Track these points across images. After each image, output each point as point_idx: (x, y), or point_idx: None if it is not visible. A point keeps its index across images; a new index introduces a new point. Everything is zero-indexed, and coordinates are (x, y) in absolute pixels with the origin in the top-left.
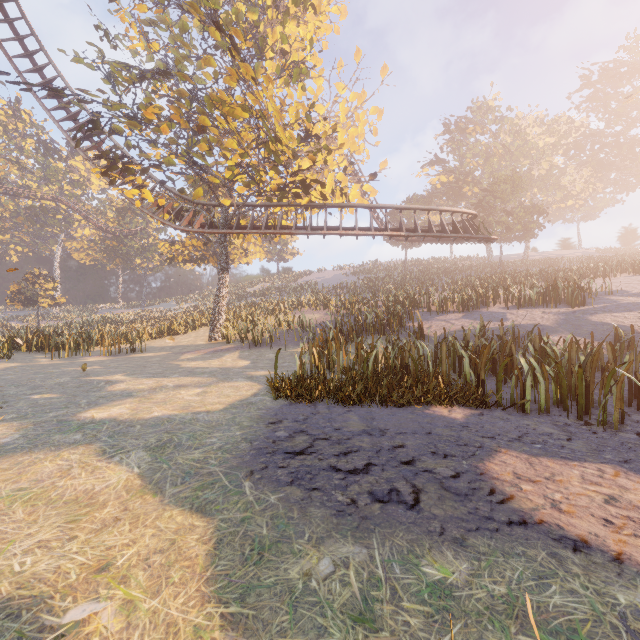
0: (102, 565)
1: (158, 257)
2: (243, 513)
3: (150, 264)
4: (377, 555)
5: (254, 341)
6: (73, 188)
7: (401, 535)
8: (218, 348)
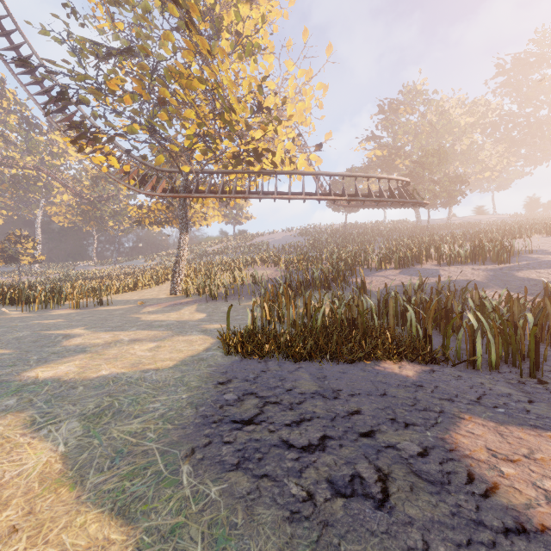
0: None
1: (128, 220)
2: (175, 517)
3: (121, 226)
4: None
5: (211, 295)
6: (52, 159)
7: None
8: (178, 301)
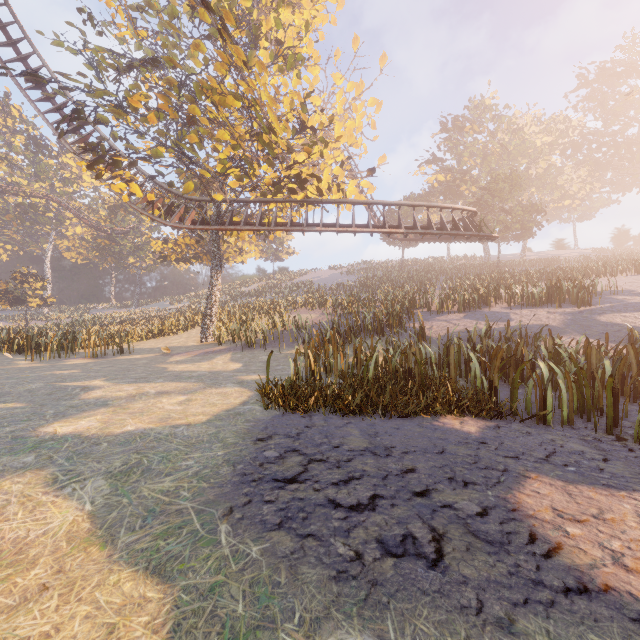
0: None
1: (151, 256)
2: (214, 576)
3: (143, 263)
4: None
5: (247, 342)
6: (64, 185)
7: (425, 614)
8: (209, 350)
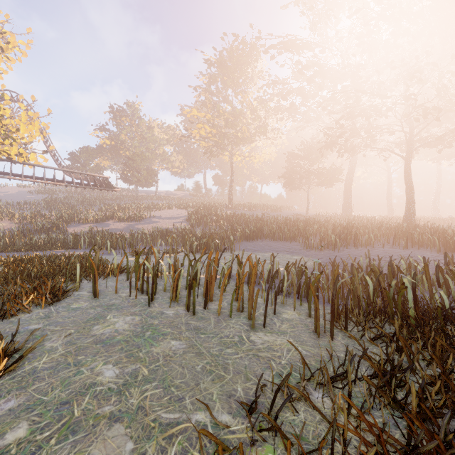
0: None
1: None
2: None
3: None
4: None
5: None
6: None
7: None
8: None
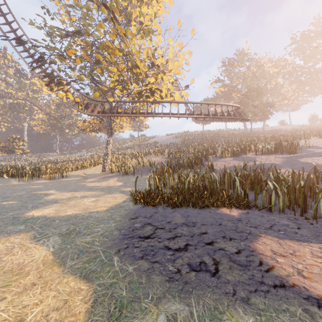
0: (17, 320)
1: (77, 129)
2: (112, 279)
3: (73, 132)
4: (195, 311)
5: (125, 172)
6: (33, 93)
7: (209, 296)
8: (106, 175)
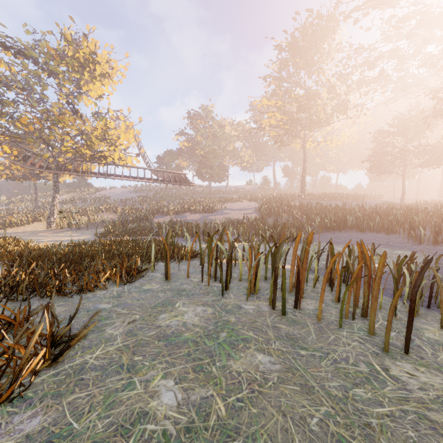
0: None
1: None
2: None
3: None
4: None
5: (78, 227)
6: None
7: None
8: (57, 231)
